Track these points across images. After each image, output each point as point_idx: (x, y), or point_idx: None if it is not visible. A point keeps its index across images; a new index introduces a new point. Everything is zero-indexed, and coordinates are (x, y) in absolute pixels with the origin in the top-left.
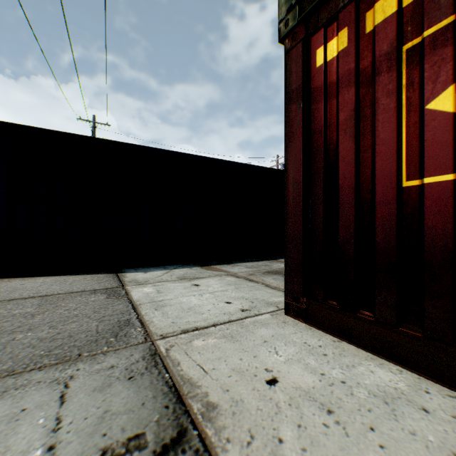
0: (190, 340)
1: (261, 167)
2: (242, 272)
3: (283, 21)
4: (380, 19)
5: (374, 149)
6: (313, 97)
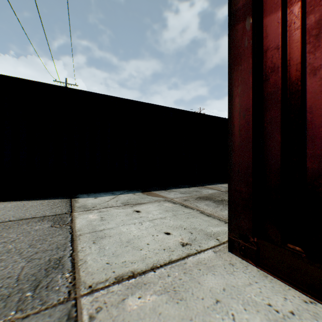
0: (123, 298)
1: (191, 112)
2: (177, 198)
3: None
4: None
5: None
6: (266, 10)
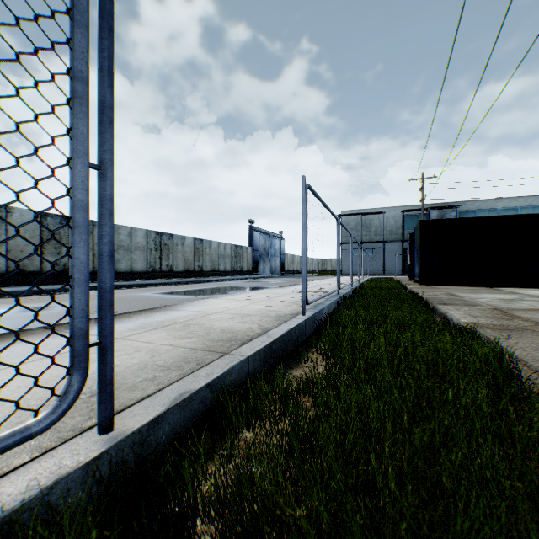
0: None
1: None
2: None
3: None
4: None
5: None
6: None
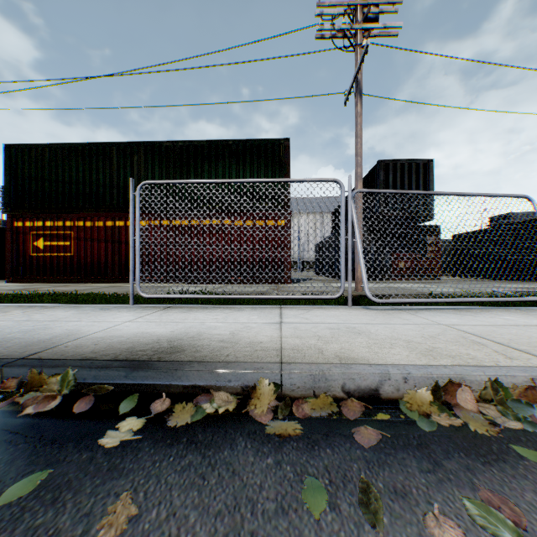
0: None
1: None
2: None
3: (7, 210)
4: (29, 225)
5: (28, 247)
6: (16, 232)
